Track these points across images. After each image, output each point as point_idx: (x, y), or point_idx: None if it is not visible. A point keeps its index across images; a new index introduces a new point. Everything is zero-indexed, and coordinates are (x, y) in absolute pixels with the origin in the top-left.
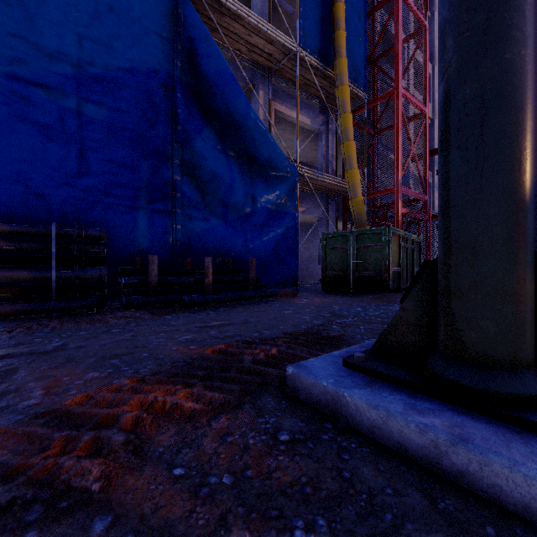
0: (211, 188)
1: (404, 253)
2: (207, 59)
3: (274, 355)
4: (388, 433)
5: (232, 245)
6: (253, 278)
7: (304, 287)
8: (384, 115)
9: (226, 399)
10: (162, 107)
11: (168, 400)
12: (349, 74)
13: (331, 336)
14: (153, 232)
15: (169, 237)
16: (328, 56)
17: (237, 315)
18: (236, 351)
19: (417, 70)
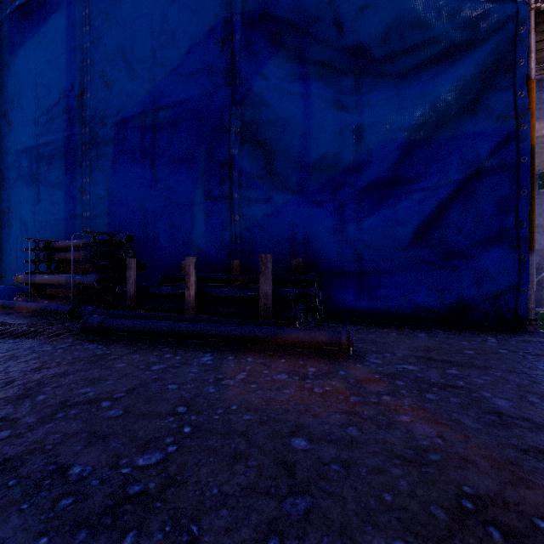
0: (281, 148)
1: None
2: None
3: None
4: None
5: (310, 233)
6: (267, 296)
7: None
8: None
9: None
10: (219, 70)
11: None
12: None
13: None
14: (210, 229)
15: (226, 233)
16: None
17: None
18: None
19: None
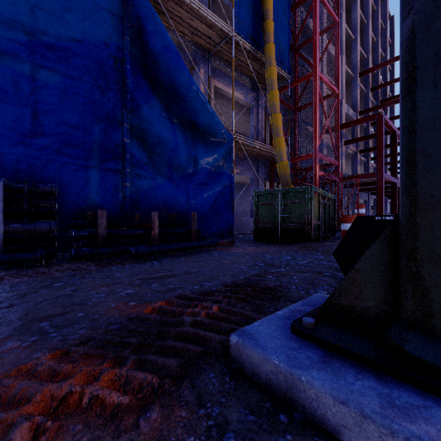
0: (157, 150)
1: (323, 209)
2: (154, 35)
3: (215, 314)
4: (362, 438)
5: (177, 201)
6: (195, 230)
7: (239, 237)
8: (303, 95)
9: (160, 384)
10: (112, 77)
11: (86, 392)
12: (276, 58)
13: (269, 288)
14: (104, 188)
15: (119, 193)
16: (259, 42)
17: (180, 266)
18: (176, 310)
19: (329, 60)
